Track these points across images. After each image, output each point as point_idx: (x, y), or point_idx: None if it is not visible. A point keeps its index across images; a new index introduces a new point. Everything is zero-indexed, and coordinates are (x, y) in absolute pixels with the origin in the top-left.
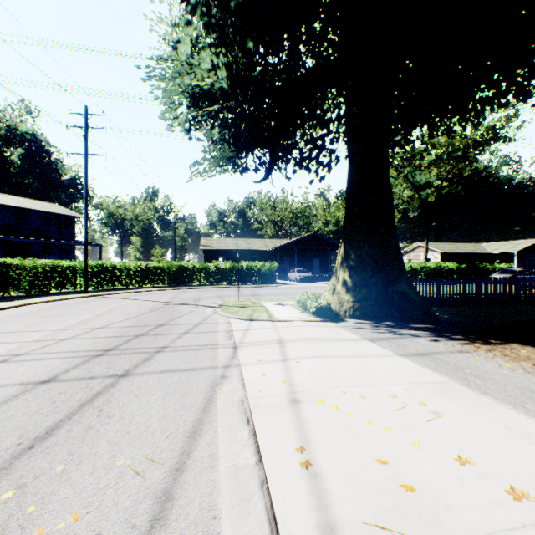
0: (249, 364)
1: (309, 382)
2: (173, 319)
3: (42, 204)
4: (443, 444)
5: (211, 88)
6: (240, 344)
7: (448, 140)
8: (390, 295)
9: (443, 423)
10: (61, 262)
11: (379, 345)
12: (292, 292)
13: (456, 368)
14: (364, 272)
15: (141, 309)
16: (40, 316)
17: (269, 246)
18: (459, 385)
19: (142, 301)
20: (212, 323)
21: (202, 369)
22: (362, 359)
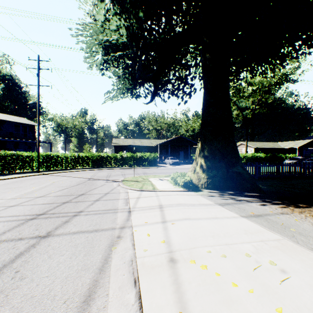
0: (138, 226)
1: (182, 242)
2: (90, 190)
3: (14, 117)
4: (300, 307)
5: (117, 42)
6: (133, 209)
7: (260, 80)
8: (231, 174)
9: (292, 282)
10: (23, 153)
11: (227, 209)
12: (168, 172)
13: (284, 227)
14: (213, 159)
15: (71, 183)
16: (3, 188)
17: (153, 143)
18: (291, 242)
19: (73, 177)
20: (116, 192)
21: (104, 230)
22: (217, 220)
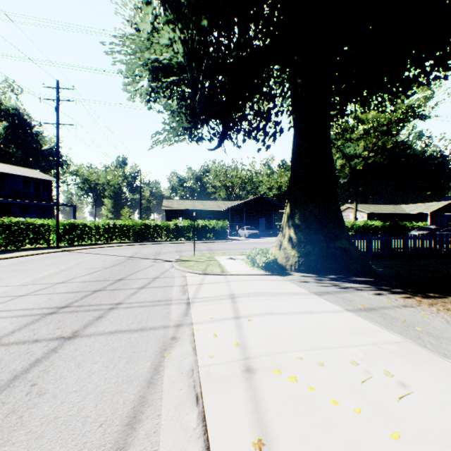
0: (201, 323)
1: (263, 345)
2: (132, 274)
3: (22, 169)
4: (425, 432)
5: (169, 62)
6: (193, 300)
7: (375, 116)
8: (332, 251)
9: (415, 399)
10: (35, 220)
11: (327, 300)
12: (242, 247)
13: (406, 325)
14: (308, 229)
15: (105, 264)
16: (8, 271)
17: (222, 207)
18: (415, 346)
19: (107, 256)
20: (169, 277)
21: (153, 328)
22: (313, 315)
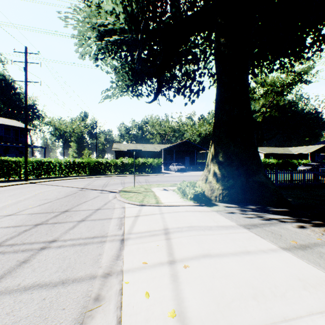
0: (132, 271)
1: (207, 314)
2: (78, 205)
3: (4, 120)
4: None
5: (113, 27)
6: (128, 236)
7: (272, 80)
8: (251, 184)
9: None
10: (8, 158)
11: (258, 235)
12: (173, 180)
13: None
14: (230, 166)
15: (58, 195)
16: None
17: (157, 148)
18: None
19: (63, 187)
20: (109, 208)
21: (77, 281)
22: (251, 257)
